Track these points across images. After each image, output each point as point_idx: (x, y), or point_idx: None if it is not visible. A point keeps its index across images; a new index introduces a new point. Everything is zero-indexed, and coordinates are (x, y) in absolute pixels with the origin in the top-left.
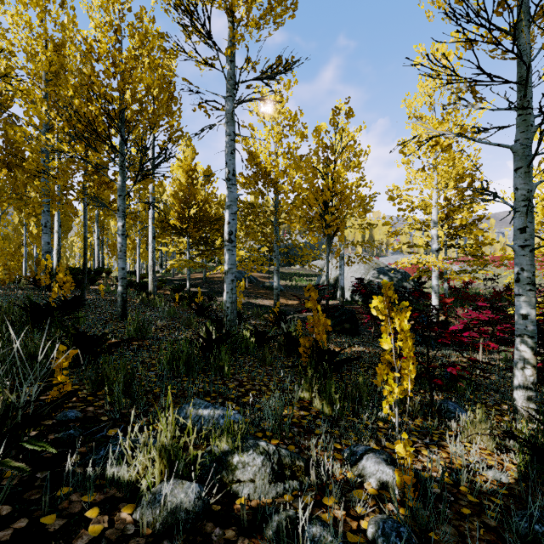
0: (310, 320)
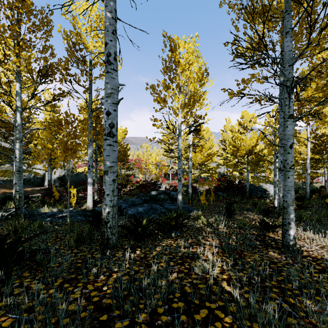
0: (54, 194)
